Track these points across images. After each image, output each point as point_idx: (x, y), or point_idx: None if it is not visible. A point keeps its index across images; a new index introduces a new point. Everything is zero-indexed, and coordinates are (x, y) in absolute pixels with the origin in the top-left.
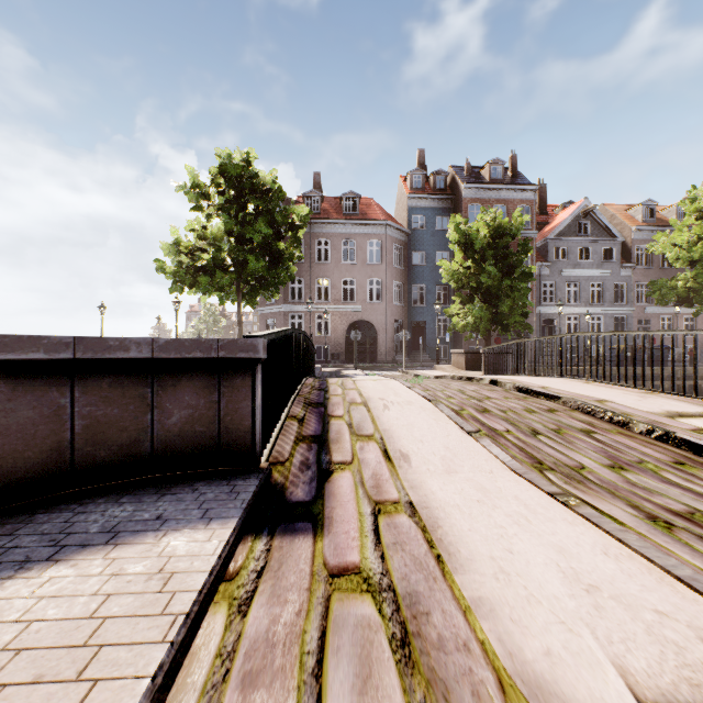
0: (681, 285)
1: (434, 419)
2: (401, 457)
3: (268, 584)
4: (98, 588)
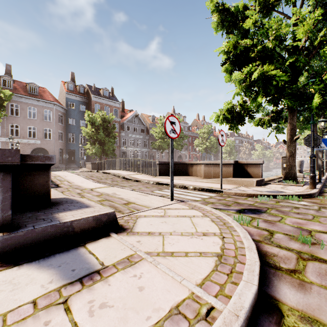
0: (158, 144)
1: (79, 178)
2: (72, 182)
3: (58, 189)
4: None
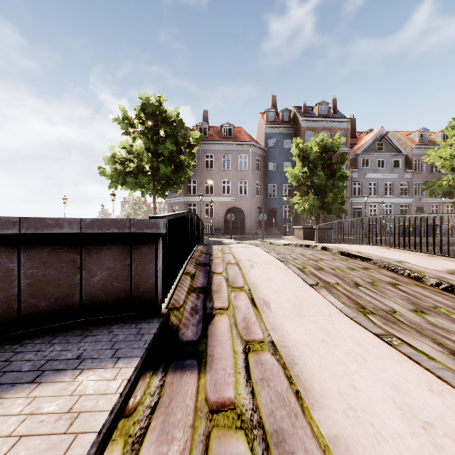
0: (445, 183)
1: (286, 275)
2: (264, 304)
3: (159, 421)
4: (13, 428)
